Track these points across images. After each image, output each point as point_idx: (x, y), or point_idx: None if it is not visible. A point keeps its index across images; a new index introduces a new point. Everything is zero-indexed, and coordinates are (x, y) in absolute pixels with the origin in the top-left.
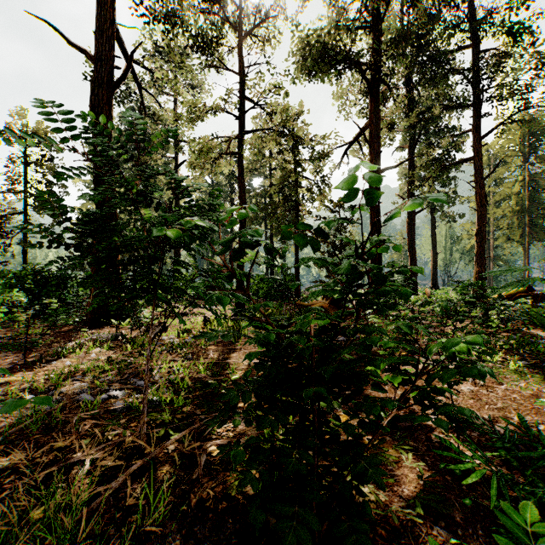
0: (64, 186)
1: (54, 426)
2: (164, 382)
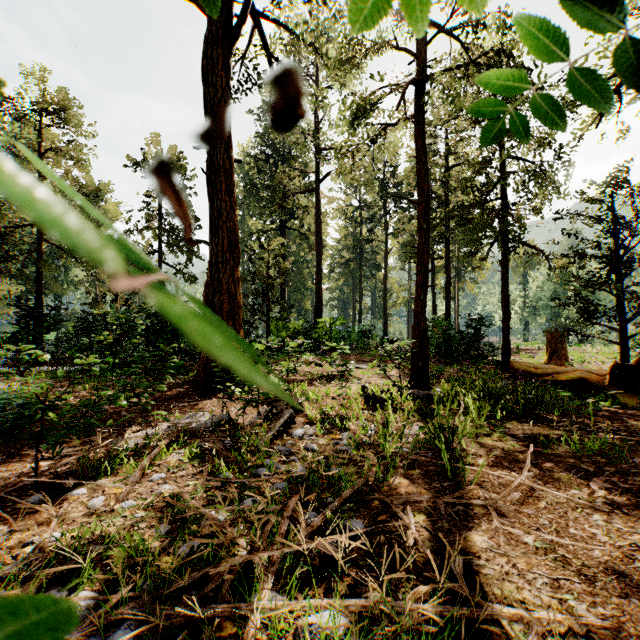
0: (196, 219)
1: None
2: None
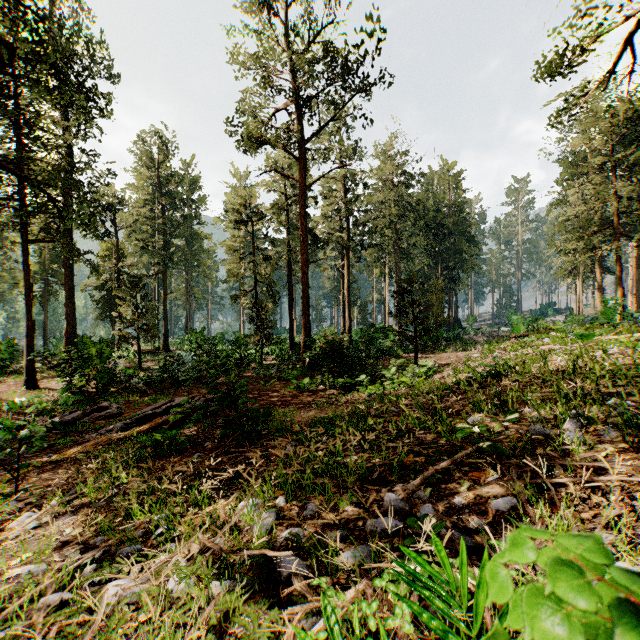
0: None
1: None
2: None
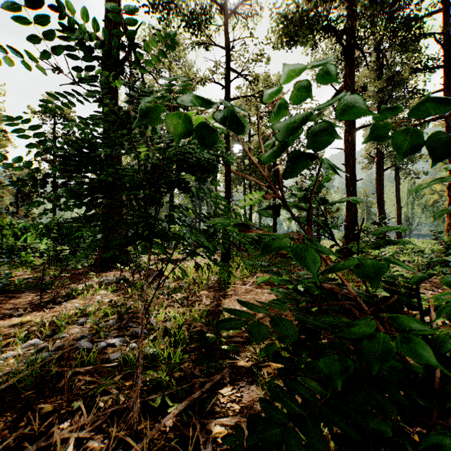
0: None
1: (48, 379)
2: (161, 333)
